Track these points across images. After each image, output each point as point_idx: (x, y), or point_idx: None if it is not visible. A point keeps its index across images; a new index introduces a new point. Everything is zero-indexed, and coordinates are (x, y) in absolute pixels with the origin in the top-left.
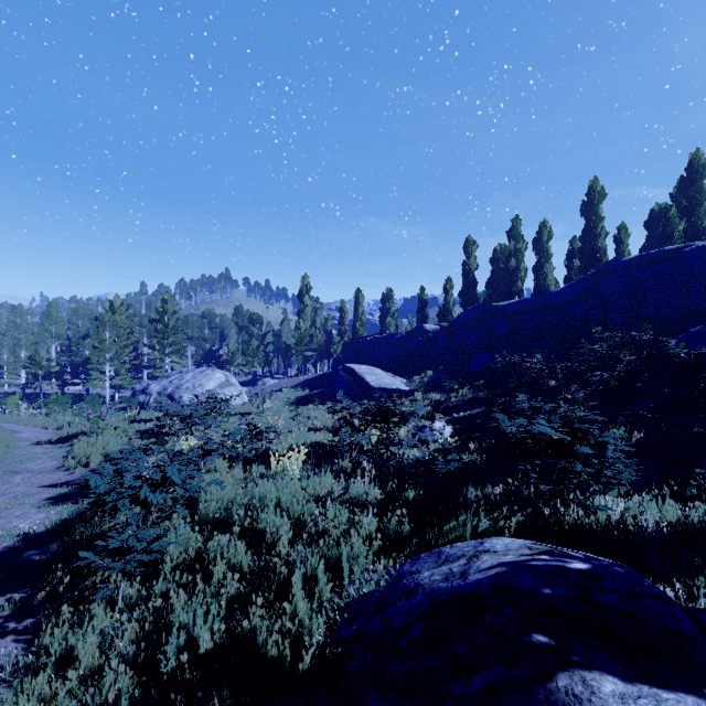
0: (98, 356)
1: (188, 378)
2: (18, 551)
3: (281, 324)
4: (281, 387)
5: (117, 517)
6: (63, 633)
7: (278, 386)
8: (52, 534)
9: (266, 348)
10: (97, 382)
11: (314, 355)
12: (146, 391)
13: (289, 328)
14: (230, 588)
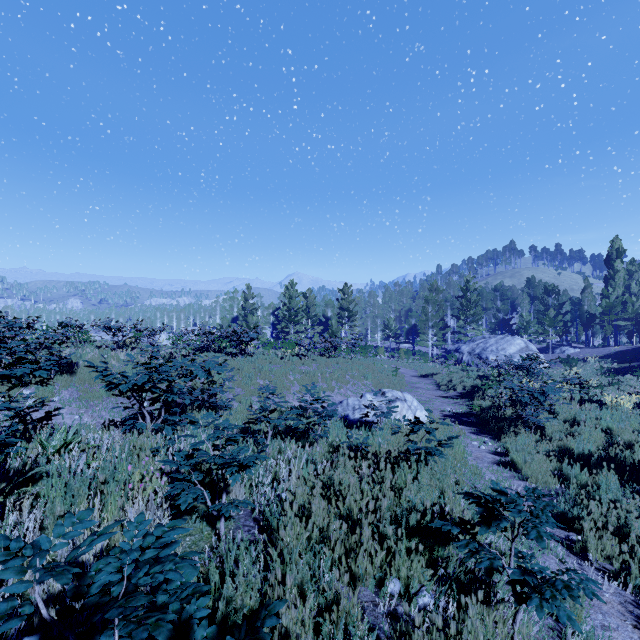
0: (424, 324)
1: (491, 343)
2: (456, 416)
3: (582, 293)
4: (584, 357)
5: (501, 412)
6: (510, 440)
7: (580, 355)
8: (465, 414)
9: (563, 317)
10: (424, 342)
11: (628, 325)
12: (458, 350)
13: (592, 296)
14: (596, 439)
